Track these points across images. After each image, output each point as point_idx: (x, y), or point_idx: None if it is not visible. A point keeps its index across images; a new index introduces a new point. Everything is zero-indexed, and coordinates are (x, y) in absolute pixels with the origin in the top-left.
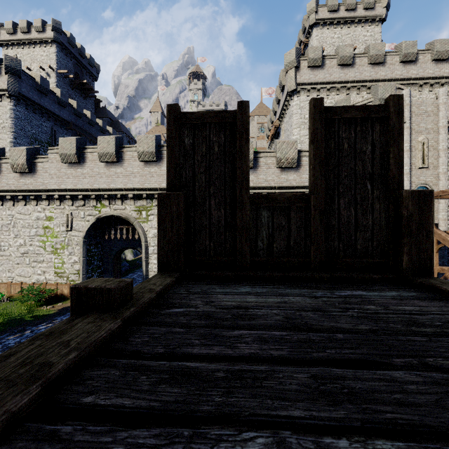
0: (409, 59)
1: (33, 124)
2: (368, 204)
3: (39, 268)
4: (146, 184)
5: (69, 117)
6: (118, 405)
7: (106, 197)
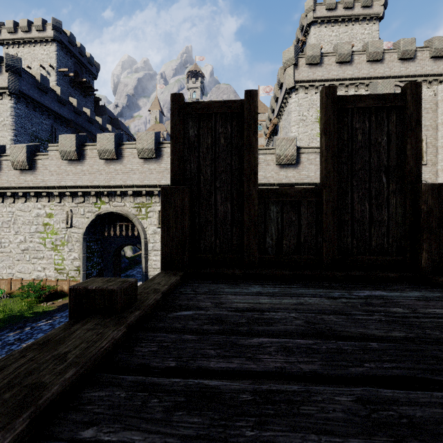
0: (407, 57)
1: (33, 122)
2: (383, 198)
3: (39, 264)
4: (145, 181)
5: (69, 115)
6: (125, 442)
7: (106, 194)
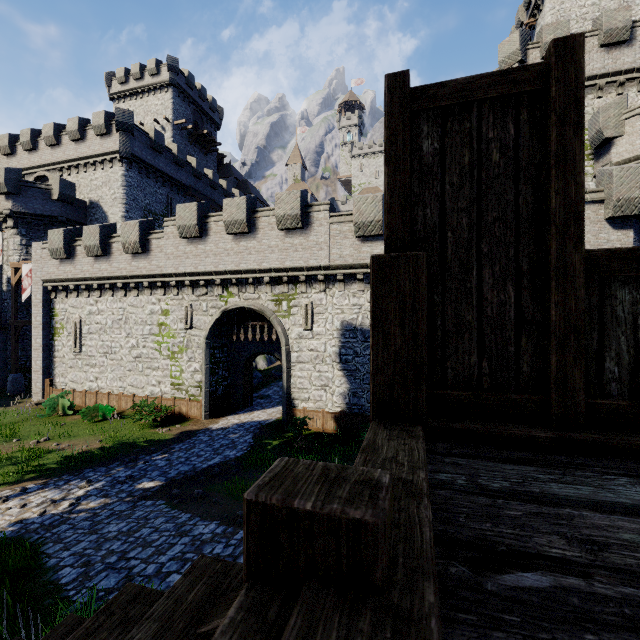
0: None
1: (146, 192)
2: None
3: (154, 377)
4: (287, 262)
5: (188, 180)
6: None
7: (235, 282)
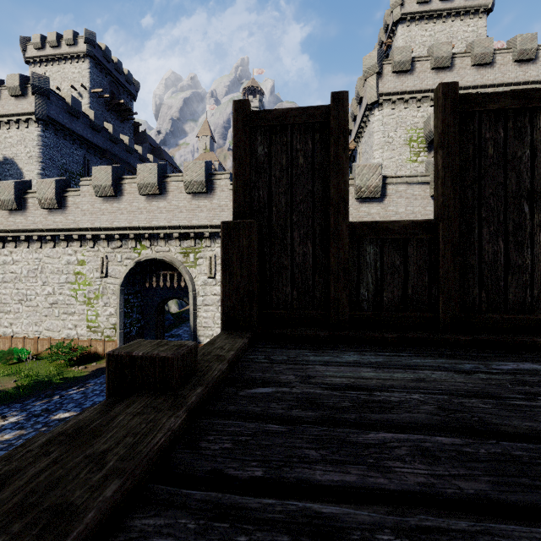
0: (526, 58)
1: (63, 152)
2: (525, 234)
3: (70, 321)
4: (194, 220)
5: (104, 144)
6: None
7: (147, 237)
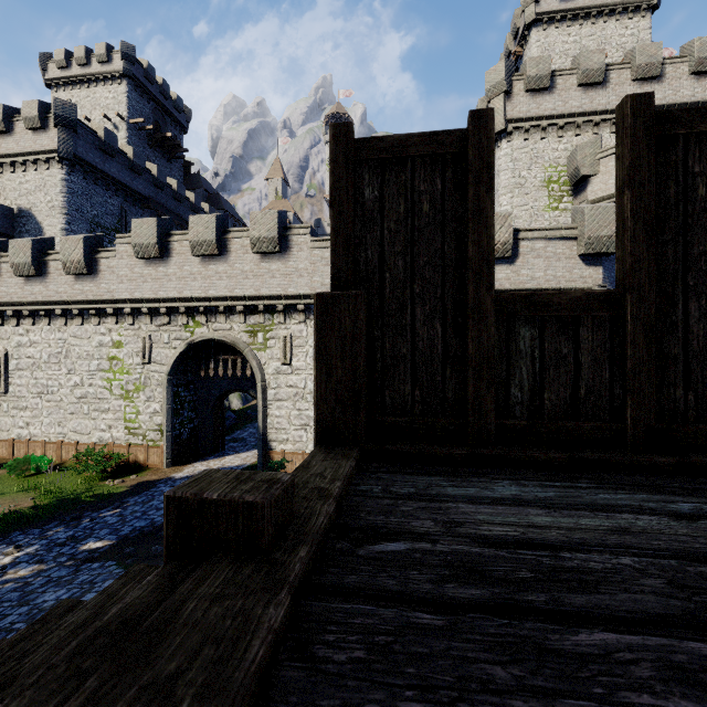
0: (706, 69)
1: (94, 201)
2: None
3: (103, 420)
4: (263, 289)
5: (146, 189)
6: None
7: (203, 311)
